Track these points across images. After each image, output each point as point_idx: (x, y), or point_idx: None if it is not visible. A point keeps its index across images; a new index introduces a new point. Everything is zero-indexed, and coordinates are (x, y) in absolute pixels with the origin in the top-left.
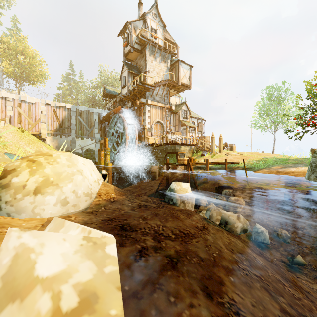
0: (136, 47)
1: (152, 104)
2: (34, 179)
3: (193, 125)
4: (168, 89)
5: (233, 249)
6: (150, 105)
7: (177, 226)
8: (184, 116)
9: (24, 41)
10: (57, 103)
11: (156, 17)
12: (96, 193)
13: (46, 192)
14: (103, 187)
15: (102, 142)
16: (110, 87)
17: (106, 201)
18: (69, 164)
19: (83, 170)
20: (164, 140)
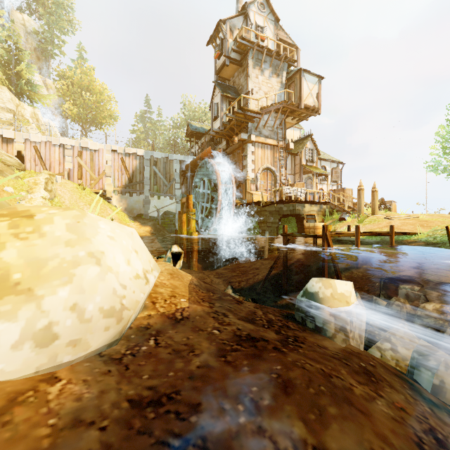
0: (233, 57)
1: (257, 141)
2: None
3: (325, 171)
4: (282, 118)
5: None
6: (255, 143)
7: (363, 448)
8: (309, 157)
9: (89, 73)
10: (126, 149)
11: (264, 8)
12: (145, 300)
13: None
14: (168, 280)
15: (184, 201)
16: (196, 122)
17: (164, 320)
18: (70, 237)
19: (107, 252)
20: (277, 196)
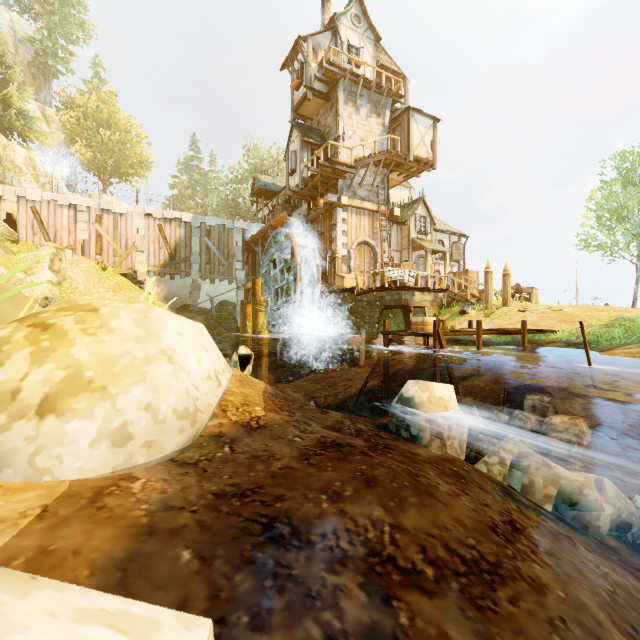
0: (317, 88)
1: (351, 205)
2: (43, 374)
3: (442, 247)
4: (384, 173)
5: (635, 624)
6: (347, 207)
7: (436, 526)
8: (421, 228)
9: (110, 101)
10: (166, 213)
11: (360, 22)
12: (215, 406)
13: (72, 411)
14: (237, 387)
15: (249, 287)
16: (265, 176)
17: (238, 429)
18: (139, 333)
19: (178, 350)
20: (377, 281)
